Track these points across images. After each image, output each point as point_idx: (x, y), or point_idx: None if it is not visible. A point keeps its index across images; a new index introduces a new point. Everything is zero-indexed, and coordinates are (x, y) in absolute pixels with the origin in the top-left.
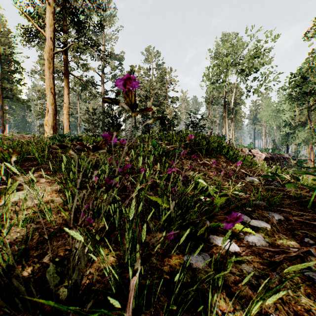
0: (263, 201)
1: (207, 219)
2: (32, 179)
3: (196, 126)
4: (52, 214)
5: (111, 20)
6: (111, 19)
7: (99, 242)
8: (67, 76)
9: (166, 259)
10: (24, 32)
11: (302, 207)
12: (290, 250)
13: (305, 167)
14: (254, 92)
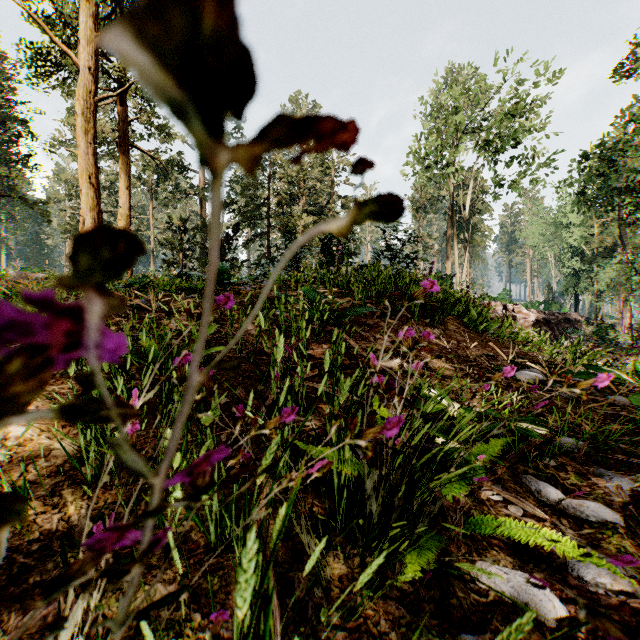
0: (575, 437)
1: None
2: None
3: (397, 256)
4: (36, 497)
5: None
6: None
7: None
8: (126, 151)
9: None
10: (34, 57)
11: None
12: None
13: None
14: (510, 187)
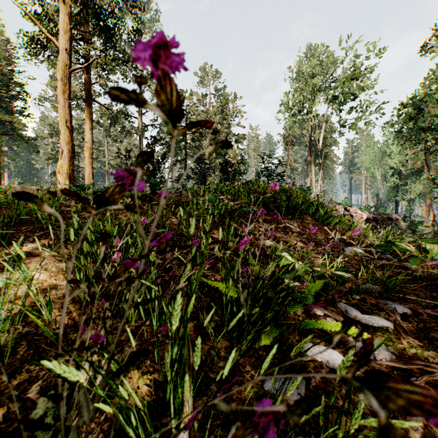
0: (376, 284)
1: (367, 393)
2: (17, 255)
3: (272, 175)
4: (54, 308)
5: (152, 27)
6: (152, 25)
7: (116, 377)
8: (90, 104)
9: (234, 388)
10: (29, 42)
11: (433, 292)
12: (429, 366)
13: (436, 233)
14: (350, 128)
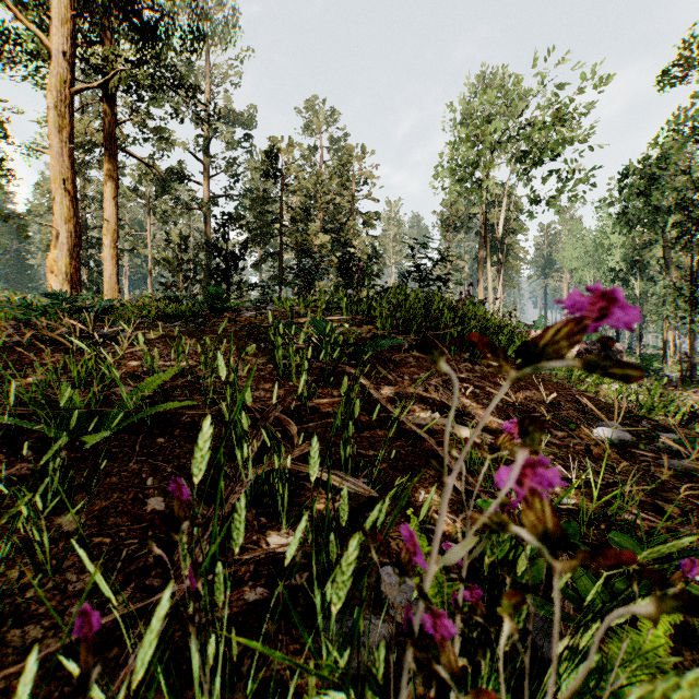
0: None
1: None
2: None
3: (427, 278)
4: None
5: (226, 34)
6: (226, 30)
7: None
8: (113, 155)
9: None
10: None
11: None
12: None
13: None
14: (549, 204)
